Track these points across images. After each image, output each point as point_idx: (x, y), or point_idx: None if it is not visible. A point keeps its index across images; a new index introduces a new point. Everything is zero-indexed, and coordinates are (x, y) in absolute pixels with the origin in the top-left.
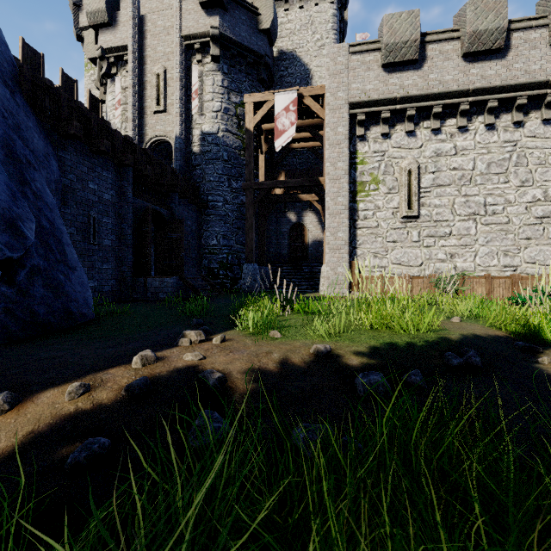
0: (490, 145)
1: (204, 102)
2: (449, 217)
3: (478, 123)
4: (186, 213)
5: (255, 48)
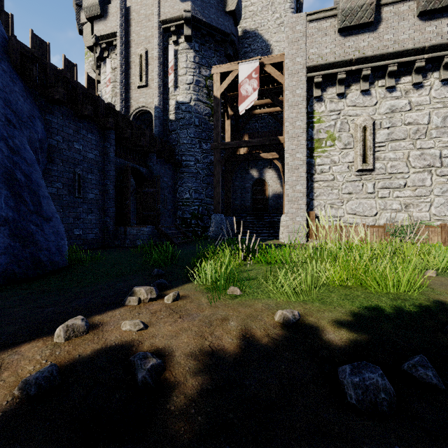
0: (446, 100)
1: (179, 76)
2: (404, 169)
3: (433, 79)
4: (163, 171)
5: (222, 28)
